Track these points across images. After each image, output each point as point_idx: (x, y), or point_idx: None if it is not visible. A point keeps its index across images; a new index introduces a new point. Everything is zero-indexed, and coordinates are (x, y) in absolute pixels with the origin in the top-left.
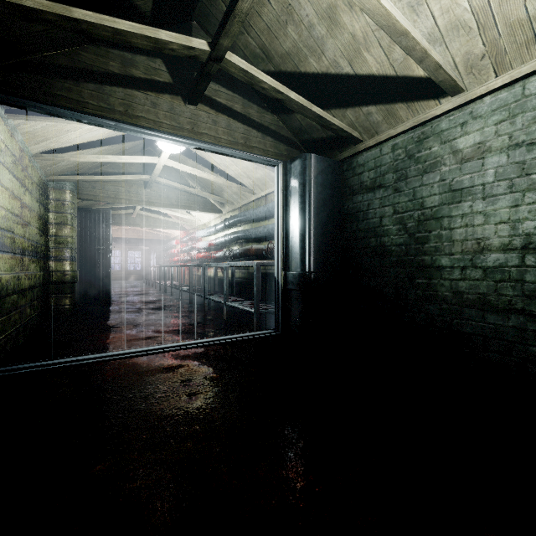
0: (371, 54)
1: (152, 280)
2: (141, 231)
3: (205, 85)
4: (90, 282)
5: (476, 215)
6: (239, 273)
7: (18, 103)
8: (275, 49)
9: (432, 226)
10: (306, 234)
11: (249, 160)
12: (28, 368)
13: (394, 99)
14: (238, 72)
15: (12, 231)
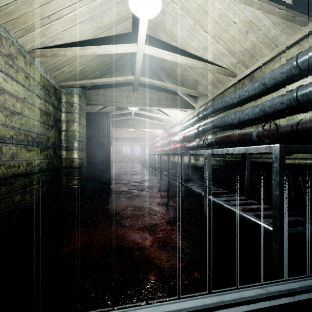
0: None
1: (145, 163)
2: (138, 133)
3: None
4: (97, 166)
5: None
6: (213, 161)
7: None
8: None
9: None
10: None
11: None
12: None
13: None
14: None
15: None
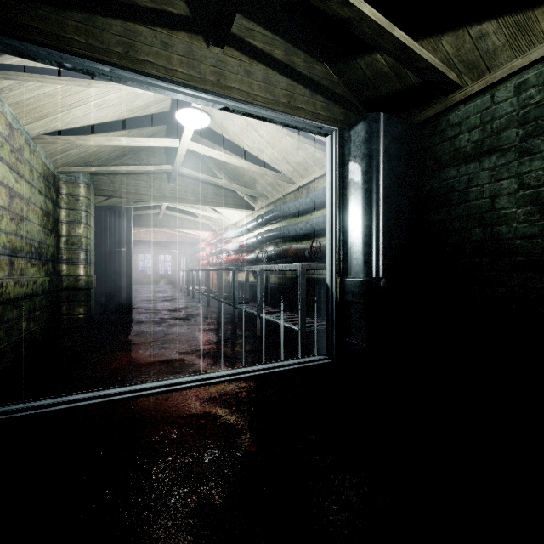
0: None
1: (181, 284)
2: (169, 234)
3: (235, 5)
4: (110, 288)
5: None
6: (274, 278)
7: None
8: None
9: None
10: (373, 226)
11: (293, 126)
12: None
13: None
14: None
15: None
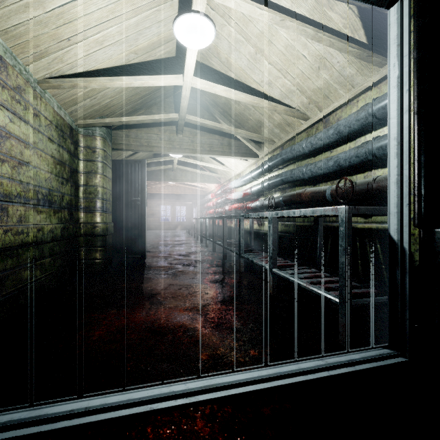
0: None
1: (192, 230)
2: (183, 188)
3: None
4: (127, 234)
5: None
6: (281, 226)
7: None
8: None
9: None
10: None
11: None
12: None
13: None
14: None
15: None
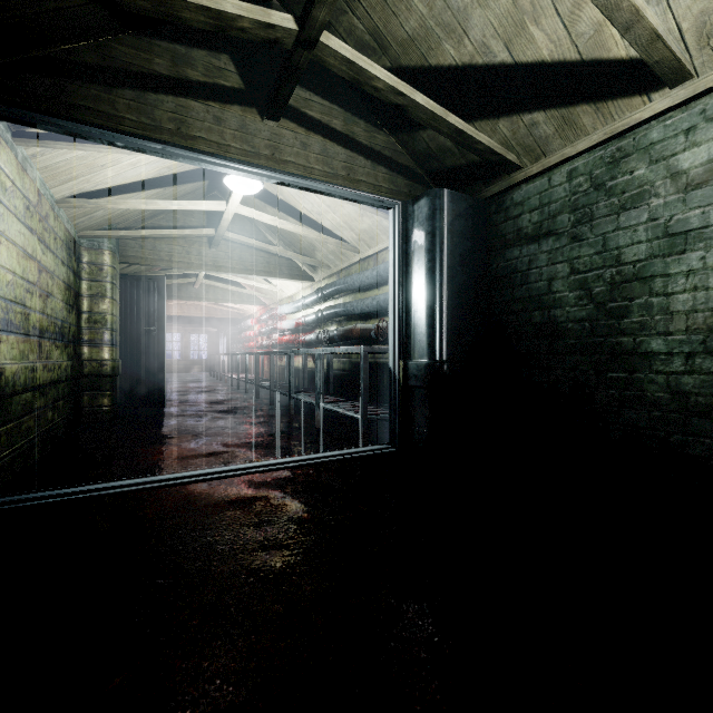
0: (541, 29)
1: (221, 372)
2: (206, 307)
3: (291, 88)
4: (138, 375)
5: (712, 272)
6: (338, 363)
7: (25, 118)
8: (393, 33)
9: (635, 291)
10: (436, 307)
11: (353, 200)
12: (38, 498)
13: (574, 98)
14: (339, 64)
15: (23, 304)
